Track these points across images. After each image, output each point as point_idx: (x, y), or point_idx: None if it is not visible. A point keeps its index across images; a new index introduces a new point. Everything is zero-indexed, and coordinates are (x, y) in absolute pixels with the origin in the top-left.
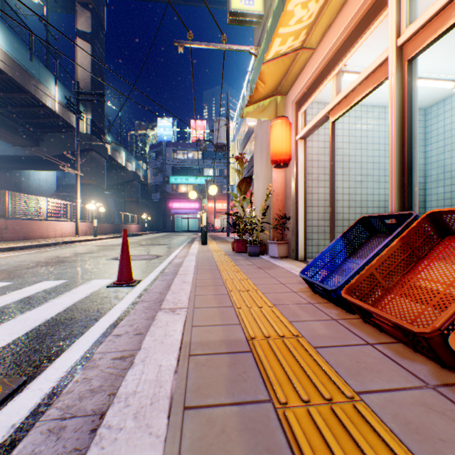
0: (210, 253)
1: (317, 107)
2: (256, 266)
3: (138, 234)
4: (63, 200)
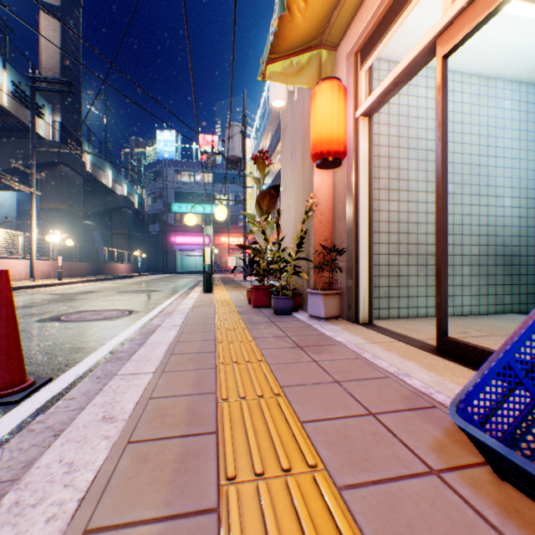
0: (212, 309)
1: (387, 69)
2: (291, 340)
3: (127, 277)
4: (28, 231)
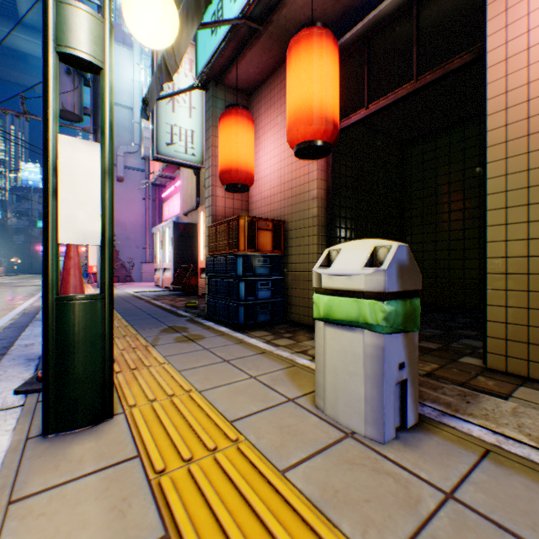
0: None
1: None
2: None
3: (14, 275)
4: None
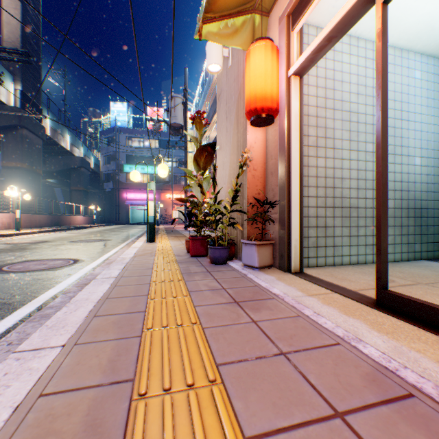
0: (152, 258)
1: (315, 34)
2: (227, 294)
3: (83, 227)
4: None
